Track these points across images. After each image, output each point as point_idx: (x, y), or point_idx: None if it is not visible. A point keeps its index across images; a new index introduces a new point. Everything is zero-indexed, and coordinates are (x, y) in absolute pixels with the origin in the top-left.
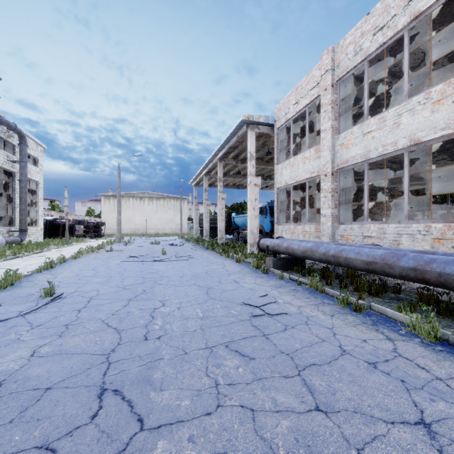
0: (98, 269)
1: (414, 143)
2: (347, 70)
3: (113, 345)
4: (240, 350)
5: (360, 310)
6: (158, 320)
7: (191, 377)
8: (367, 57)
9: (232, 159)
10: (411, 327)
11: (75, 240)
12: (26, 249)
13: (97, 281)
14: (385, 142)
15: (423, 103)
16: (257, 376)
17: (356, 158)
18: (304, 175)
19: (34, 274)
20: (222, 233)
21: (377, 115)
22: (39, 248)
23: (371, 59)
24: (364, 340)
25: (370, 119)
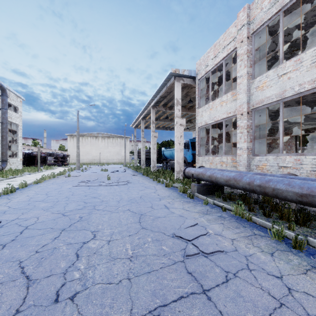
0: (50, 194)
1: None
2: (262, 22)
3: (8, 314)
4: None
5: (300, 247)
6: (81, 263)
7: None
8: (282, 8)
9: (162, 107)
10: None
11: (45, 167)
12: (3, 175)
13: (42, 207)
14: (302, 81)
15: None
16: None
17: (271, 98)
18: (222, 115)
19: None
20: (154, 163)
21: (292, 58)
22: (14, 174)
23: (286, 9)
24: None
25: (286, 62)
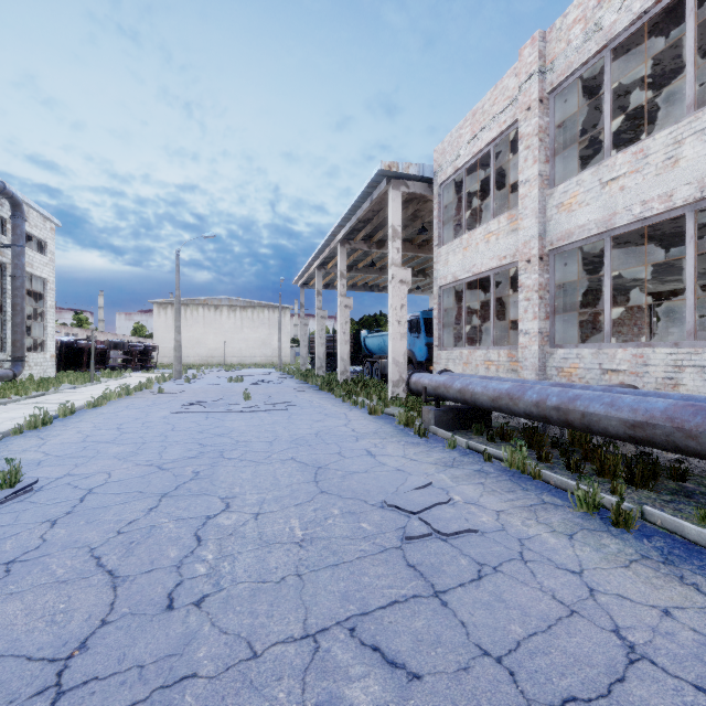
0: (125, 428)
1: None
2: (569, 71)
3: (88, 626)
4: (383, 644)
5: (625, 523)
6: (208, 550)
7: None
8: (609, 43)
9: (362, 242)
10: None
11: (107, 374)
12: (17, 390)
13: (115, 453)
14: (647, 195)
15: None
16: None
17: (588, 228)
18: (488, 263)
19: (7, 438)
20: (345, 364)
21: (629, 148)
22: (41, 388)
23: (617, 45)
24: (667, 612)
25: (616, 155)
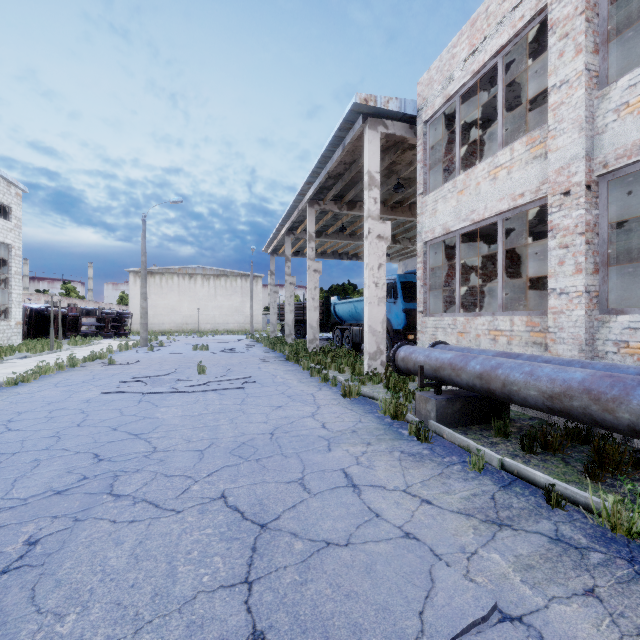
0: (18, 421)
1: None
2: None
3: None
4: None
5: None
6: None
7: None
8: None
9: (332, 203)
10: None
11: (73, 341)
12: None
13: None
14: None
15: None
16: None
17: None
18: (495, 206)
19: None
20: (314, 331)
21: None
22: None
23: None
24: None
25: None
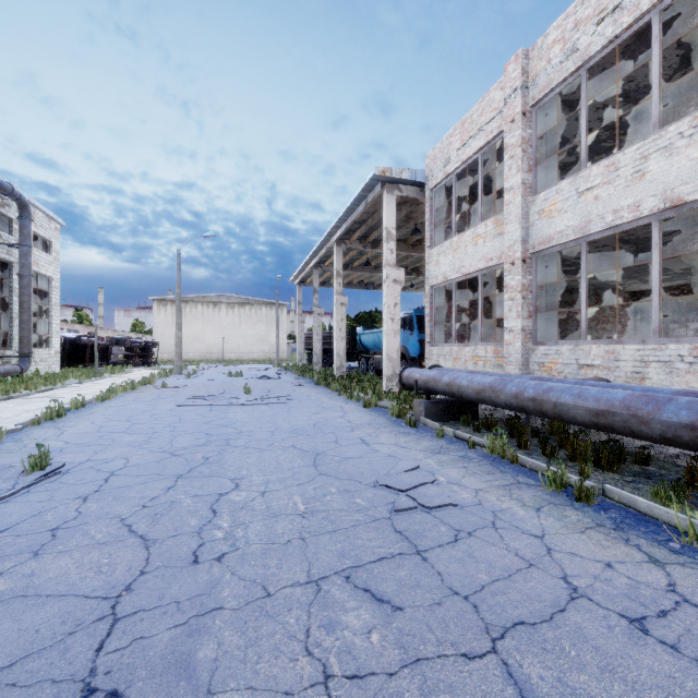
0: (135, 420)
1: (672, 205)
2: (549, 87)
3: (130, 574)
4: (373, 587)
5: (587, 498)
6: (223, 520)
7: (275, 656)
8: (584, 63)
9: (357, 242)
10: (692, 536)
11: (110, 369)
12: (27, 384)
13: (129, 442)
14: (618, 204)
15: (688, 136)
16: (410, 654)
17: (566, 234)
18: (476, 264)
19: (27, 429)
20: (341, 359)
21: (602, 161)
22: (49, 383)
23: (592, 66)
24: (609, 565)
25: (591, 167)
